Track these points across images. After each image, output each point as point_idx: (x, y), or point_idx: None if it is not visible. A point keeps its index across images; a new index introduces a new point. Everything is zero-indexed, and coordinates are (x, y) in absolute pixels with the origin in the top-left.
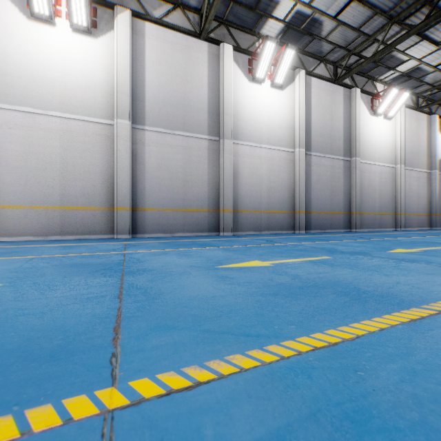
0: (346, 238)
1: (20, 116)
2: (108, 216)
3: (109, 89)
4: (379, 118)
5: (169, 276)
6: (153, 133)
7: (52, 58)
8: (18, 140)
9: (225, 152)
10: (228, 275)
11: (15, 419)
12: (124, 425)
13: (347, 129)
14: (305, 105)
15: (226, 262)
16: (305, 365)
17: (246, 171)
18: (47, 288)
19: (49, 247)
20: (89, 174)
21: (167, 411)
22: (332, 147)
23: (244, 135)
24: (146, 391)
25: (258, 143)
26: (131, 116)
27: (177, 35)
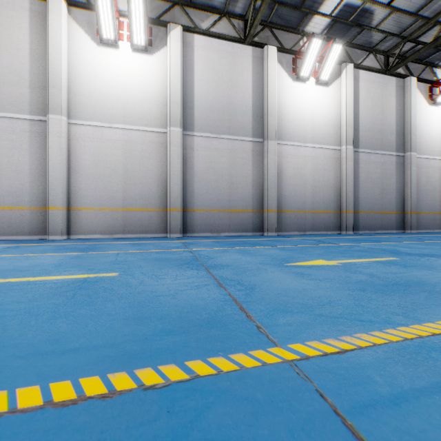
0: (404, 239)
1: (91, 130)
2: (162, 216)
3: (163, 100)
4: (438, 108)
5: (248, 271)
6: (201, 138)
7: (116, 77)
8: (90, 151)
9: (269, 153)
10: (303, 272)
11: (226, 359)
12: (309, 370)
13: (400, 122)
14: (353, 99)
15: (291, 260)
16: (431, 345)
17: (290, 171)
18: (156, 277)
19: (121, 244)
20: (146, 179)
21: (335, 365)
22: (383, 142)
23: (288, 135)
24: (306, 351)
25: (302, 142)
26: (182, 124)
27: (223, 43)
